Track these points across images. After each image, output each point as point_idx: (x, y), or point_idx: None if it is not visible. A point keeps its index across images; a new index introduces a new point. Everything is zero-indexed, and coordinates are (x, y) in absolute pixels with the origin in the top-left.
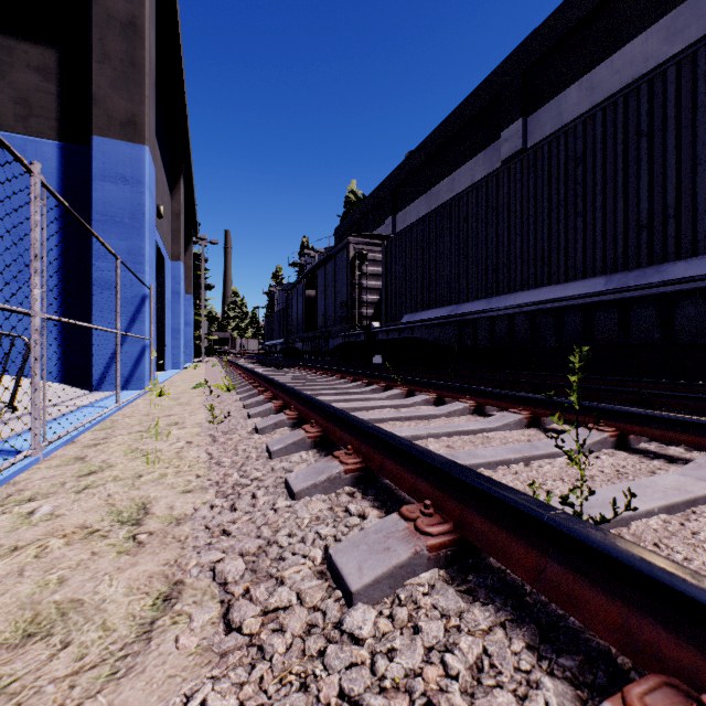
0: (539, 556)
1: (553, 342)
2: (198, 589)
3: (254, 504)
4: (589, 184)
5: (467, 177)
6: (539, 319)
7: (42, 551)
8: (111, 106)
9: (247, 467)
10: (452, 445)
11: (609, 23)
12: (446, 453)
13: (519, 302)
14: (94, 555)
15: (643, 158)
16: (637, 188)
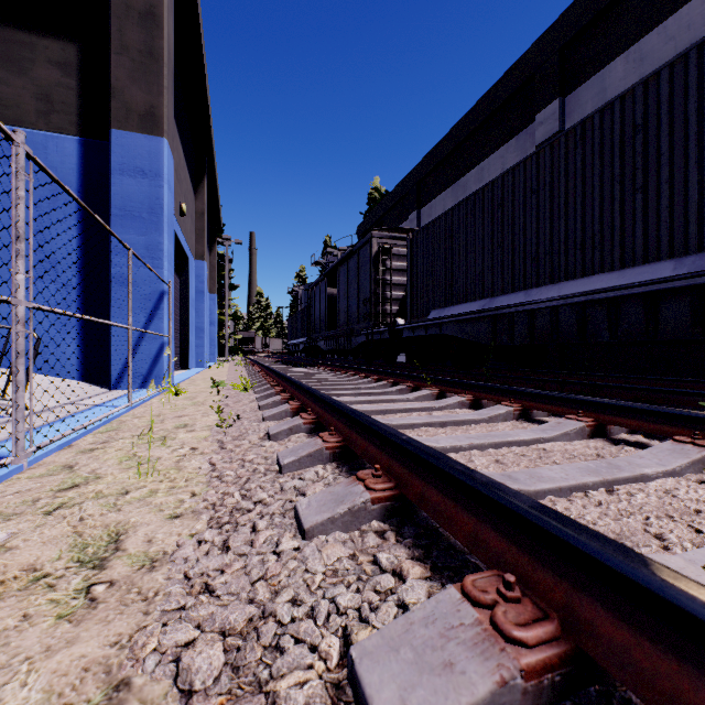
0: None
1: (606, 337)
2: (146, 702)
3: (252, 542)
4: (652, 154)
5: (497, 165)
6: (589, 311)
7: None
8: (130, 98)
9: (252, 484)
10: (503, 459)
11: None
12: (500, 474)
13: (564, 293)
14: (24, 620)
15: None
16: None
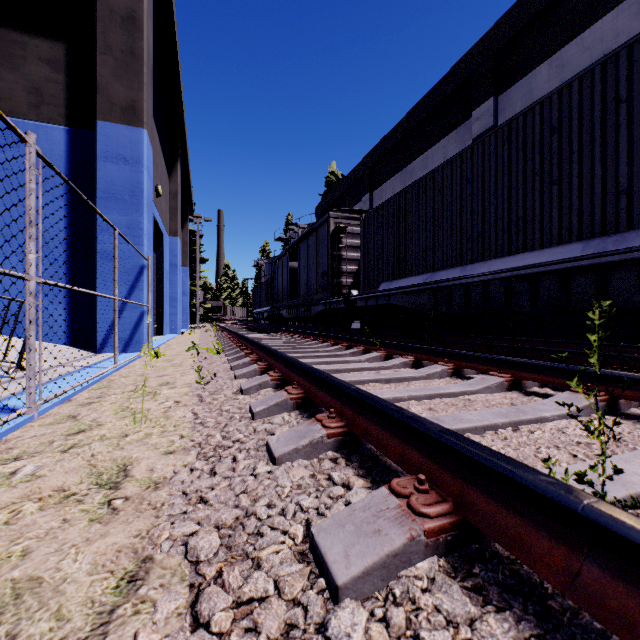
0: (570, 554)
1: (528, 307)
2: (167, 568)
3: (234, 468)
4: (565, 153)
5: (439, 154)
6: (514, 285)
7: (14, 516)
8: (113, 93)
9: (230, 428)
10: (435, 407)
11: (579, 2)
12: (430, 417)
13: (493, 269)
14: (65, 523)
15: (622, 124)
16: (615, 153)
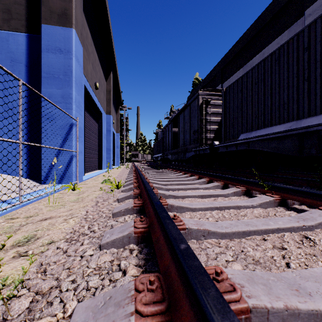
0: None
1: None
2: None
3: None
4: None
5: (274, 49)
6: None
7: None
8: (52, 5)
9: None
10: None
11: None
12: None
13: None
14: None
15: None
16: None
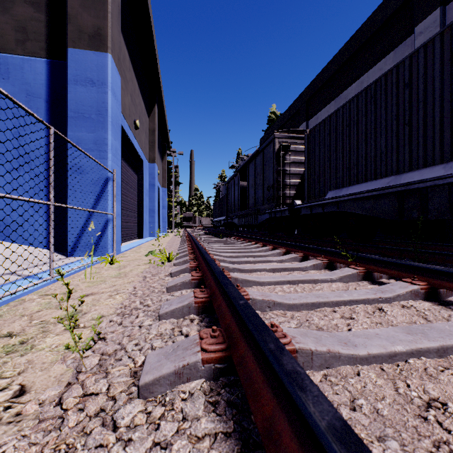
0: None
1: None
2: None
3: None
4: None
5: (376, 76)
6: None
7: None
8: (82, 22)
9: None
10: None
11: None
12: None
13: None
14: None
15: None
16: None
